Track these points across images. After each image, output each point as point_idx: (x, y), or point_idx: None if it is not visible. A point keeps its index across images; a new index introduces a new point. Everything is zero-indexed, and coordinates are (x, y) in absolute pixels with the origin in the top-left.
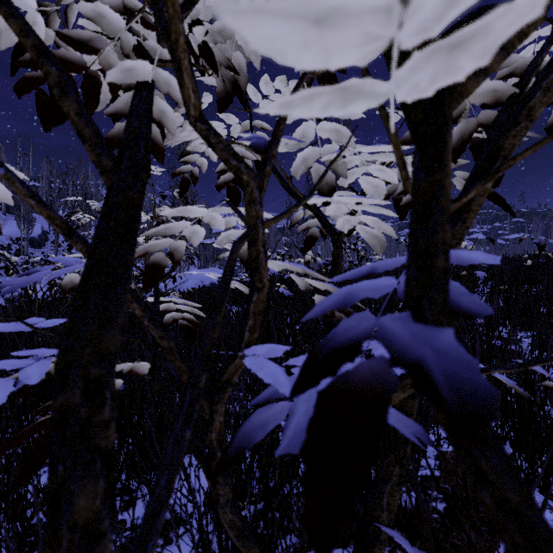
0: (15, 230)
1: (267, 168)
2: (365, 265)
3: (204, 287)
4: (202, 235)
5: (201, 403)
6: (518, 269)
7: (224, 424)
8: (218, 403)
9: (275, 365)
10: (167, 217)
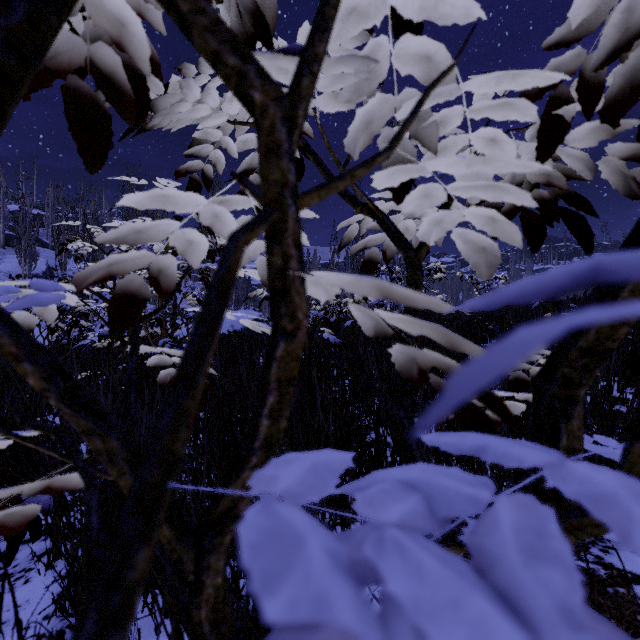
0: (16, 266)
1: (304, 81)
2: (556, 270)
3: (234, 332)
4: (204, 248)
5: (178, 554)
6: None
7: (225, 584)
8: (210, 554)
9: (322, 559)
10: None
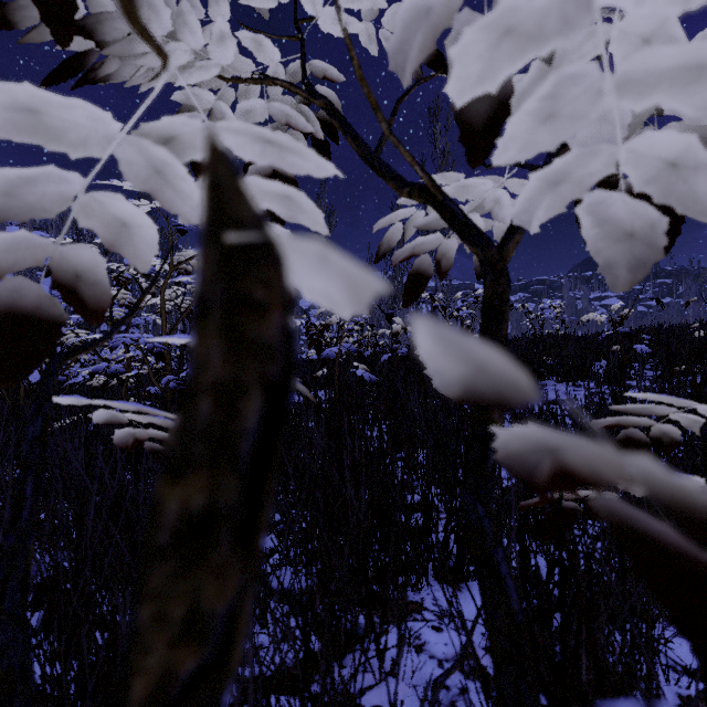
0: None
1: None
2: None
3: None
4: (150, 236)
5: None
6: (689, 342)
7: None
8: None
9: None
10: (193, 266)
